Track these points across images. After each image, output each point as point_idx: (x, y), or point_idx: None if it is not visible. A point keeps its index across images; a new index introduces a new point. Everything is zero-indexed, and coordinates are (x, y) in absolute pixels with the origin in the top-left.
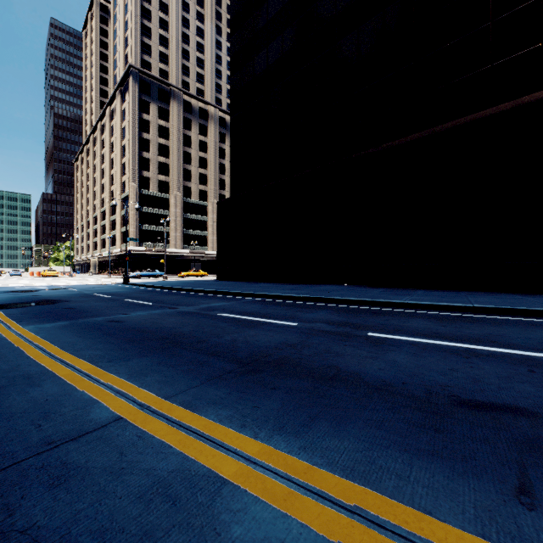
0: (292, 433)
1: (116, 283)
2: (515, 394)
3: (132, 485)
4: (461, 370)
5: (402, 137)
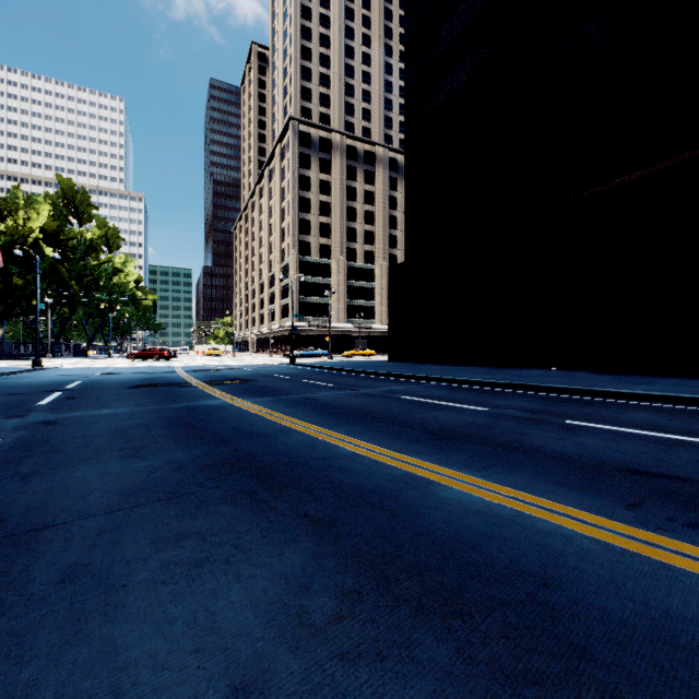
0: (475, 470)
1: (282, 364)
2: (692, 471)
3: (382, 476)
4: (651, 453)
5: (646, 166)
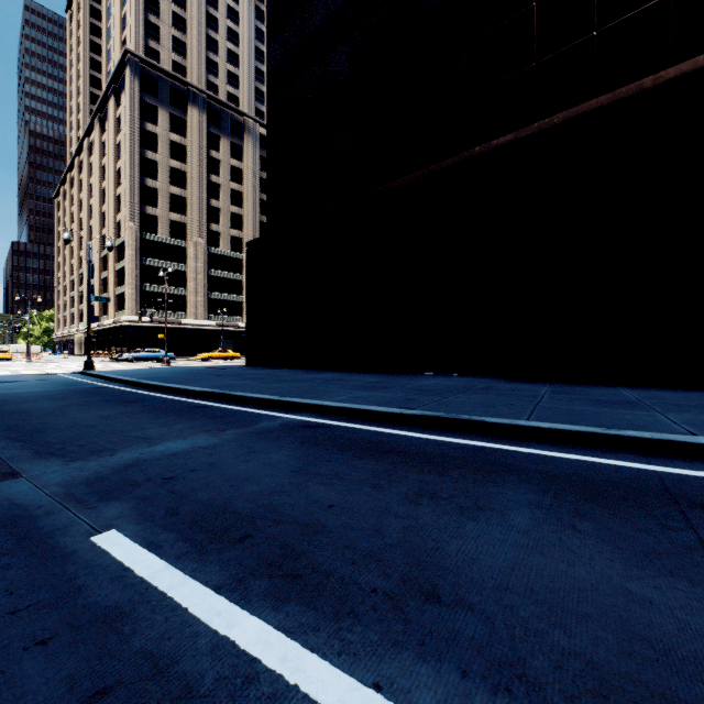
0: None
1: (72, 372)
2: None
3: None
4: None
5: (572, 105)
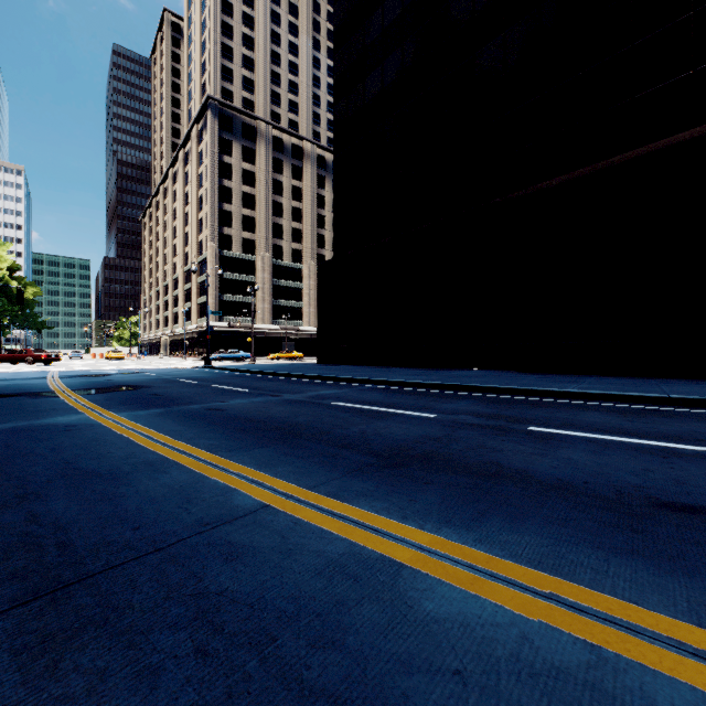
0: (462, 526)
1: (196, 367)
2: None
3: (307, 564)
4: (658, 471)
5: (565, 172)
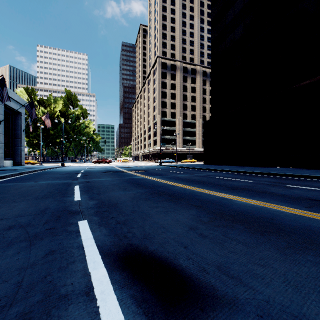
0: (248, 197)
1: (156, 165)
2: None
3: (213, 197)
4: None
5: None
